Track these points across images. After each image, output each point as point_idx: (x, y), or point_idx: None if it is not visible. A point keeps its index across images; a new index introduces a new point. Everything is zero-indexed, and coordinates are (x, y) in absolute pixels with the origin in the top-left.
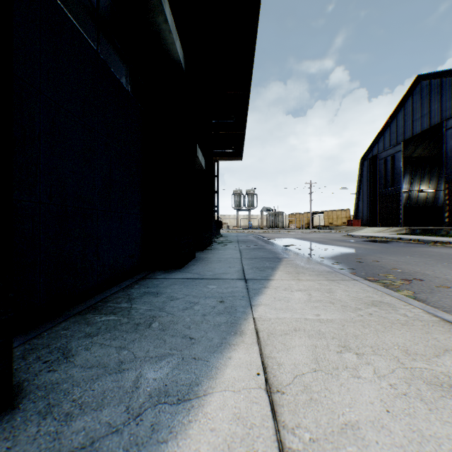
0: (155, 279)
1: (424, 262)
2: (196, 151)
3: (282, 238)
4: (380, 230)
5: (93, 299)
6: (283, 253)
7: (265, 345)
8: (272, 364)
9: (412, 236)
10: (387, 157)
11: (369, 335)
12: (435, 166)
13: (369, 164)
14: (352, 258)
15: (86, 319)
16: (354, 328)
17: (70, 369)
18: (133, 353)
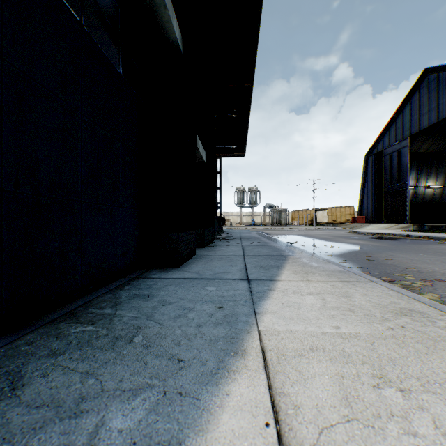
0: (149, 279)
1: (440, 260)
2: (196, 143)
3: (285, 235)
4: (386, 227)
5: (75, 303)
6: (288, 251)
7: (275, 372)
8: (286, 407)
9: (421, 233)
10: (392, 152)
11: (410, 359)
12: (442, 161)
13: (374, 160)
14: (362, 256)
15: (58, 330)
16: (387, 347)
17: (11, 410)
18: (102, 383)
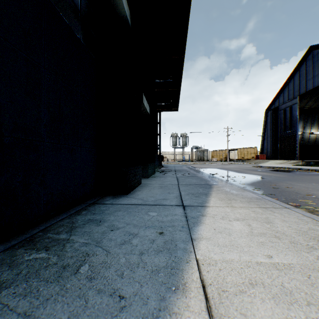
0: (103, 204)
1: None
2: (142, 98)
3: (207, 168)
4: (281, 162)
5: (37, 228)
6: (212, 181)
7: (219, 316)
8: None
9: (309, 167)
10: (286, 108)
11: None
12: None
13: (272, 114)
14: (268, 185)
15: (13, 257)
16: None
17: None
18: None
